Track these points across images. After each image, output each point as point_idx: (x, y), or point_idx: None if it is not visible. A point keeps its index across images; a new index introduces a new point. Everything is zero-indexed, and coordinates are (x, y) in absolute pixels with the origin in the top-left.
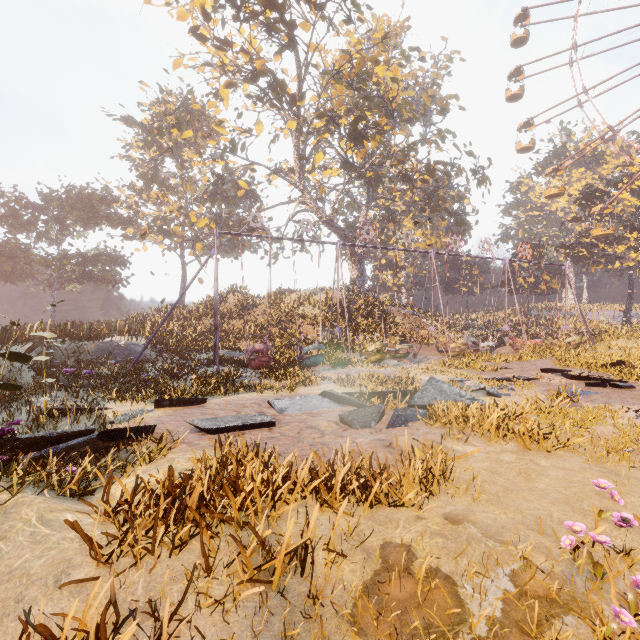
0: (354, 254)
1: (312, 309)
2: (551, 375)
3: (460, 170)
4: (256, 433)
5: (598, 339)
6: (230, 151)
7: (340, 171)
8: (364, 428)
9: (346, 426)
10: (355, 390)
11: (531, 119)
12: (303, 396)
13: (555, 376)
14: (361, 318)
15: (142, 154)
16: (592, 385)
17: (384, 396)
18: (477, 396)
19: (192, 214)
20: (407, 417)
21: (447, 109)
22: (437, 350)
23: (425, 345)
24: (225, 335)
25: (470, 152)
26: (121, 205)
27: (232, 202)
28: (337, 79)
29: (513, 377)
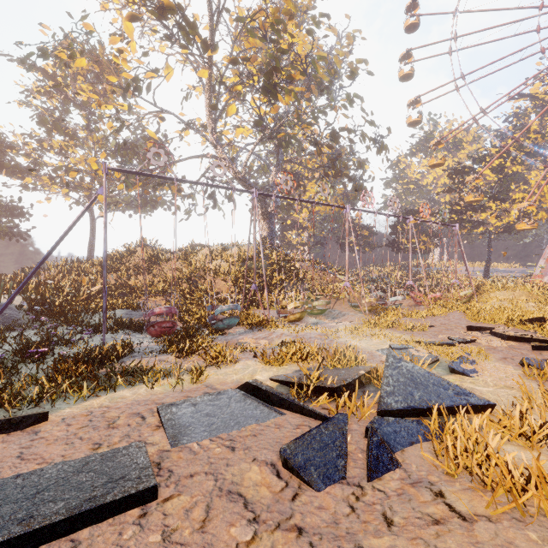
0: (265, 212)
1: (225, 264)
2: (482, 334)
3: (363, 137)
4: (105, 540)
5: (479, 292)
6: (134, 90)
7: (252, 131)
8: (329, 483)
9: (295, 478)
10: (285, 371)
11: (420, 99)
12: (215, 393)
13: (486, 335)
14: (274, 273)
15: (45, 102)
16: (540, 349)
17: (338, 393)
18: (440, 375)
19: (92, 160)
20: (388, 439)
21: (356, 73)
22: (350, 305)
23: (335, 299)
24: (131, 291)
25: (371, 121)
26: (17, 152)
27: (144, 158)
28: (251, 31)
29: (449, 339)
